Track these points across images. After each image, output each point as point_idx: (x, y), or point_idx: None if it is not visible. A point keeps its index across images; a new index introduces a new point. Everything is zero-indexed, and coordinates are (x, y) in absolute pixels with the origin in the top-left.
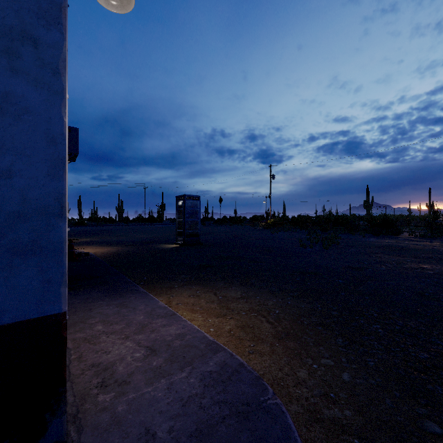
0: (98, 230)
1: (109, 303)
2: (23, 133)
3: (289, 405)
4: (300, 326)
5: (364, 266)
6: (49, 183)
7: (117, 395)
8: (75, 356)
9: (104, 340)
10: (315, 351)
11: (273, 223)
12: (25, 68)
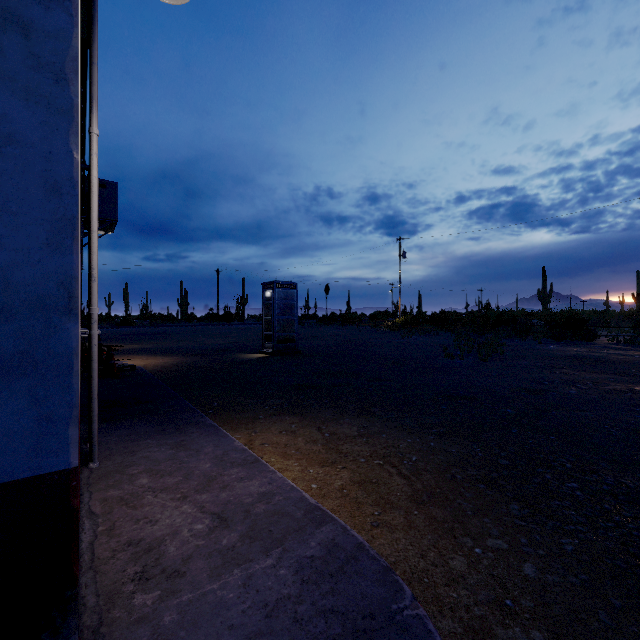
0: (152, 332)
1: (160, 442)
2: (6, 177)
3: (439, 618)
4: (451, 482)
5: (544, 388)
6: (49, 259)
7: (164, 595)
8: (103, 527)
9: (150, 502)
10: (477, 526)
11: (404, 322)
12: (8, 71)
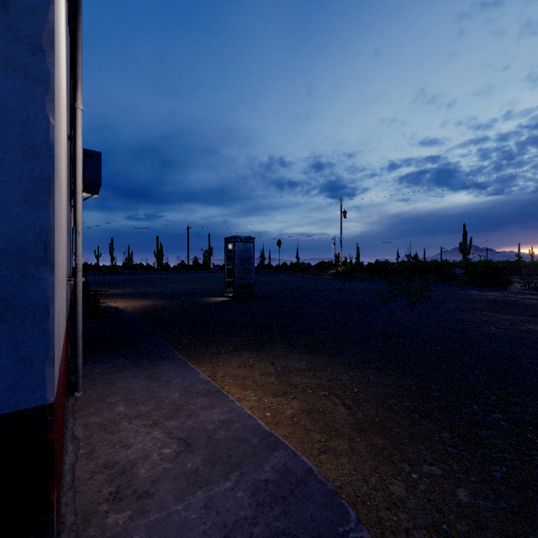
0: (132, 279)
1: (136, 374)
2: None
3: None
4: (389, 412)
5: (467, 328)
6: (26, 214)
7: (134, 515)
8: (84, 450)
9: (125, 428)
10: (413, 452)
11: (345, 271)
12: None
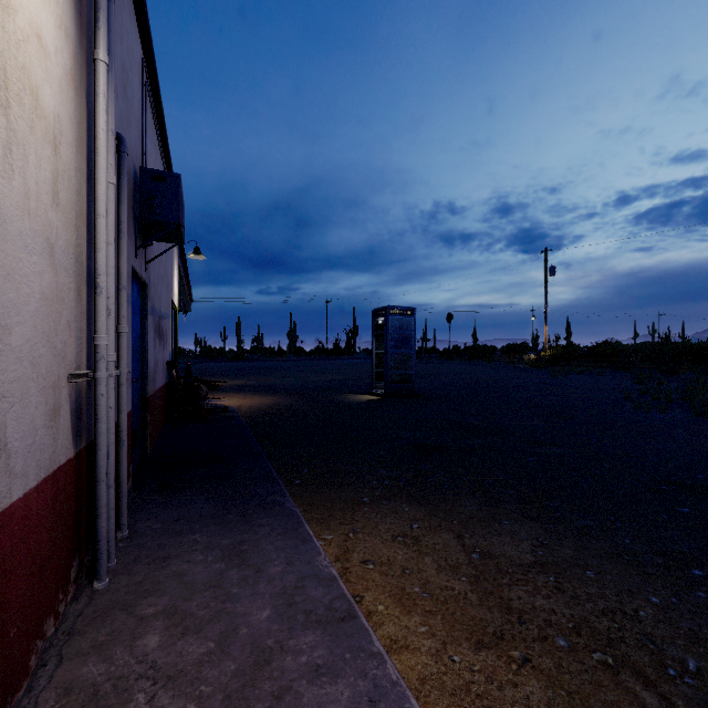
0: (258, 367)
1: (210, 542)
2: None
3: None
4: None
5: None
6: None
7: None
8: None
9: None
10: None
11: (552, 357)
12: None
